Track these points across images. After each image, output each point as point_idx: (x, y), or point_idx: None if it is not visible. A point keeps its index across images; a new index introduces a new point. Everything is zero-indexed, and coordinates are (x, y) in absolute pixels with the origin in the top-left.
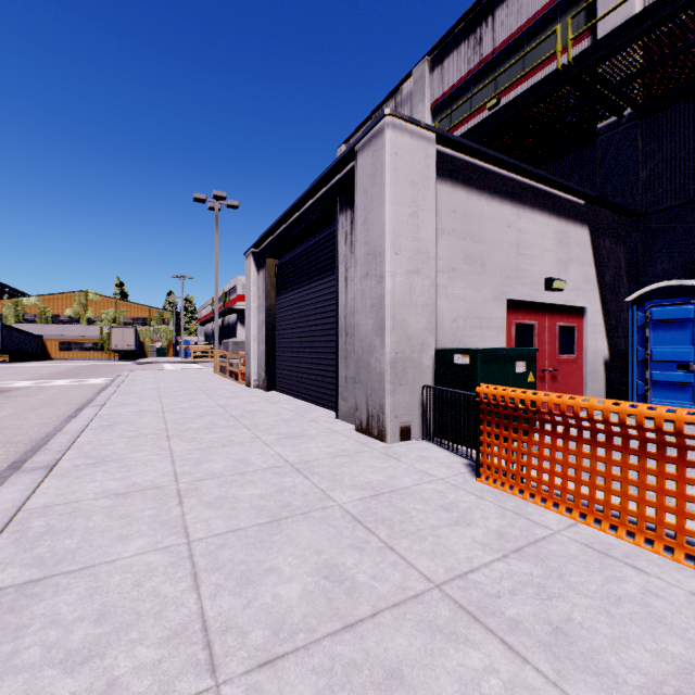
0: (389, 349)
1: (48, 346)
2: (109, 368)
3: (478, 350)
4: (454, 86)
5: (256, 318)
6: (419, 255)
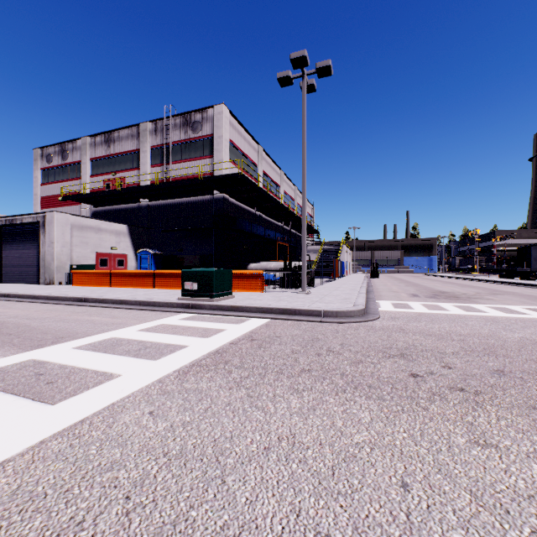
0: (56, 264)
1: None
2: None
3: (78, 264)
4: (100, 157)
5: None
6: (65, 243)
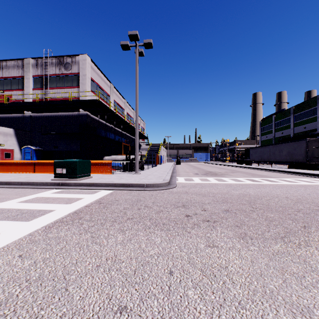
0: None
1: None
2: None
3: None
4: None
5: None
6: None
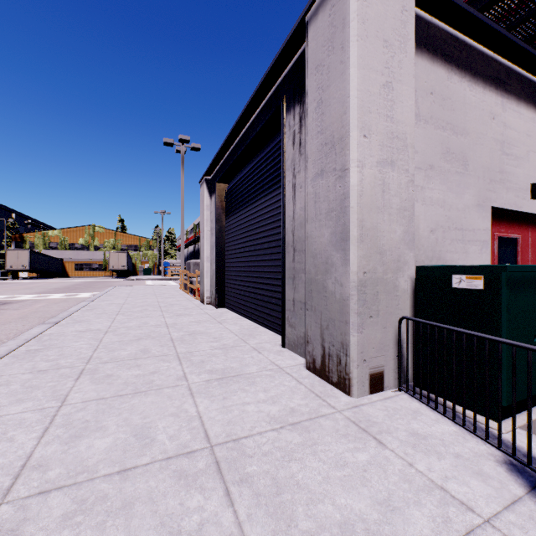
0: (355, 267)
1: (66, 267)
2: (103, 284)
3: (502, 268)
4: None
5: (209, 240)
6: (394, 141)
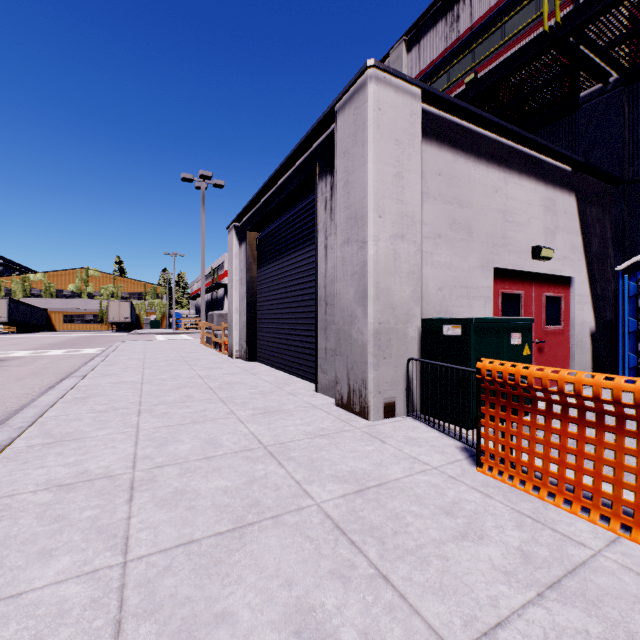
0: (372, 319)
1: (52, 319)
2: (105, 339)
3: (471, 320)
4: (431, 64)
5: (238, 290)
6: (404, 219)
